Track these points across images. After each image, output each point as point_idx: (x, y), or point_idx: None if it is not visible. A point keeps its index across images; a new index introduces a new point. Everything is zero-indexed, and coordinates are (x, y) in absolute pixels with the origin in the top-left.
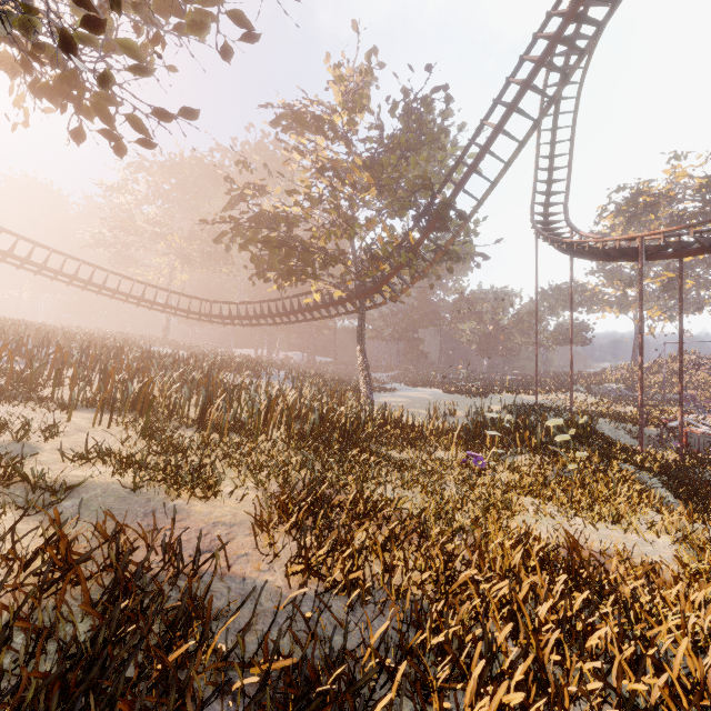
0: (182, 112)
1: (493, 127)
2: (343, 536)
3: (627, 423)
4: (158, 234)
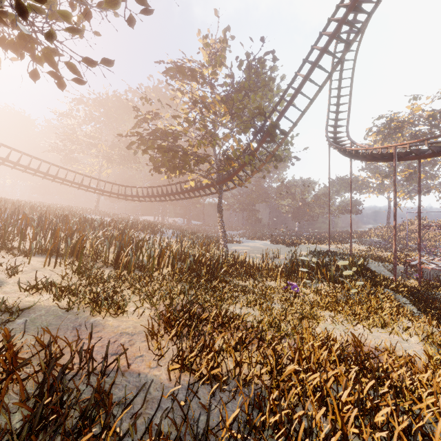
0: (103, 61)
1: (303, 76)
2: (208, 340)
3: (385, 262)
4: (92, 144)
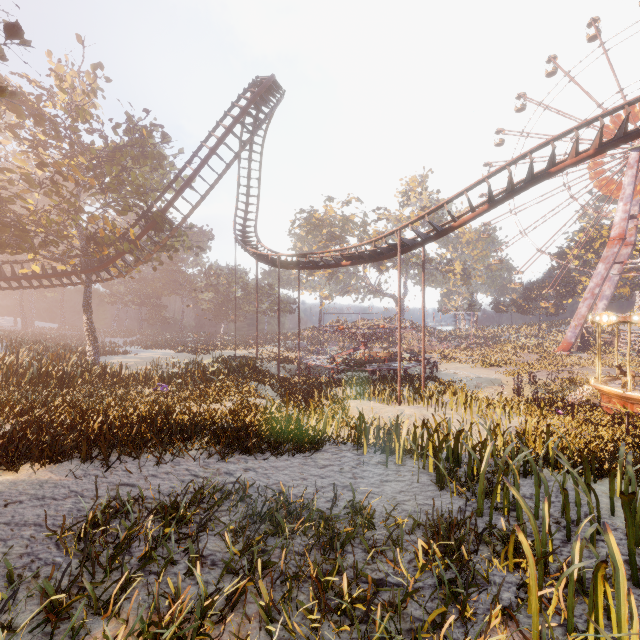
0: None
1: (193, 170)
2: None
3: (285, 363)
4: None
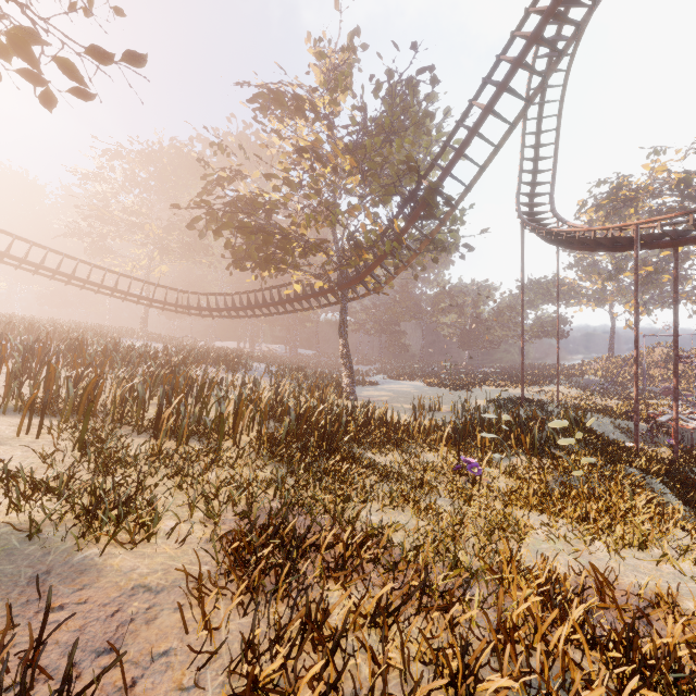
0: (127, 58)
1: (483, 107)
2: (316, 597)
3: (615, 418)
4: (135, 224)
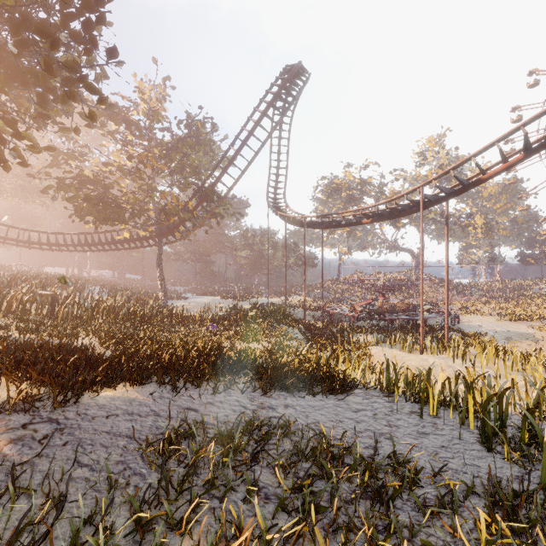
0: (45, 148)
1: (235, 151)
2: None
3: (310, 310)
4: None
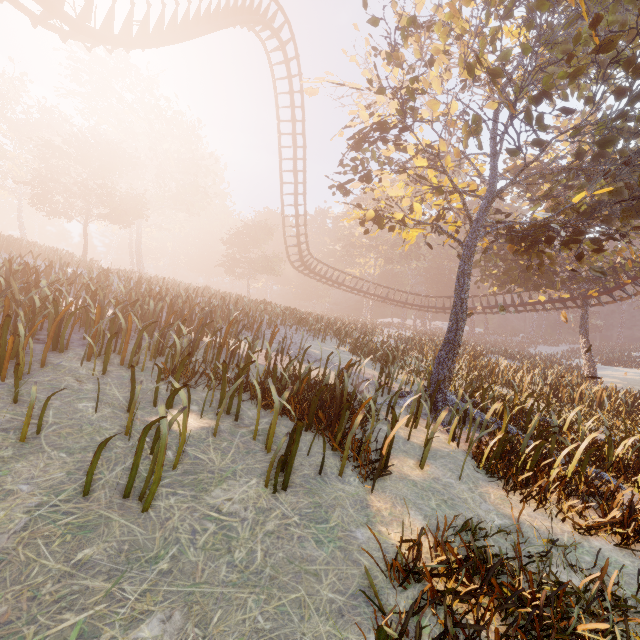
0: None
1: None
2: None
3: None
4: (373, 246)
